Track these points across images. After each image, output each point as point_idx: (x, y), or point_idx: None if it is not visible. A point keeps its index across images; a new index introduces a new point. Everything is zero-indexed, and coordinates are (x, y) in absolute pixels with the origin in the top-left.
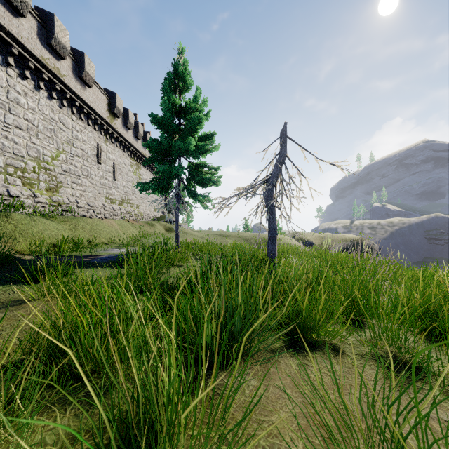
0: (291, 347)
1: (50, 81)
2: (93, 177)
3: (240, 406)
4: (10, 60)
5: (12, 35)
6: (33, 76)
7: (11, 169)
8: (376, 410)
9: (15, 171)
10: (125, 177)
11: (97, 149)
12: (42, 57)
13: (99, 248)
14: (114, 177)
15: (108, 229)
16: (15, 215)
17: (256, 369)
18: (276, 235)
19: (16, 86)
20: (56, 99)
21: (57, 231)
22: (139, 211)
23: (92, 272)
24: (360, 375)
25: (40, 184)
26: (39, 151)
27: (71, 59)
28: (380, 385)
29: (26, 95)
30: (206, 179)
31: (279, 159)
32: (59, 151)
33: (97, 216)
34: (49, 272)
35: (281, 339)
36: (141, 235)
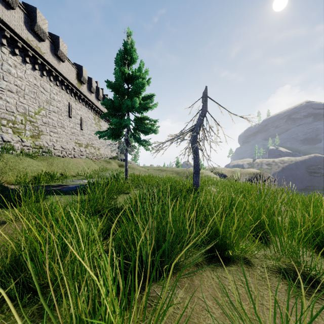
0: (212, 261)
1: (34, 56)
2: (66, 128)
3: (170, 318)
4: (3, 41)
5: (5, 23)
6: (21, 53)
7: (4, 121)
8: (285, 321)
9: (8, 123)
10: (89, 127)
11: (69, 107)
12: (27, 39)
13: (69, 180)
14: (81, 128)
15: (76, 165)
16: (6, 155)
17: (183, 281)
18: (199, 170)
19: (8, 60)
20: (38, 70)
21: (38, 167)
22: (99, 152)
23: (61, 198)
24: (275, 298)
25: (26, 132)
26: (25, 108)
27: (49, 41)
28: (286, 296)
29: (15, 67)
30: (147, 128)
31: (202, 113)
32: (40, 108)
33: (69, 156)
34: (24, 199)
35: (204, 254)
36: (101, 170)
